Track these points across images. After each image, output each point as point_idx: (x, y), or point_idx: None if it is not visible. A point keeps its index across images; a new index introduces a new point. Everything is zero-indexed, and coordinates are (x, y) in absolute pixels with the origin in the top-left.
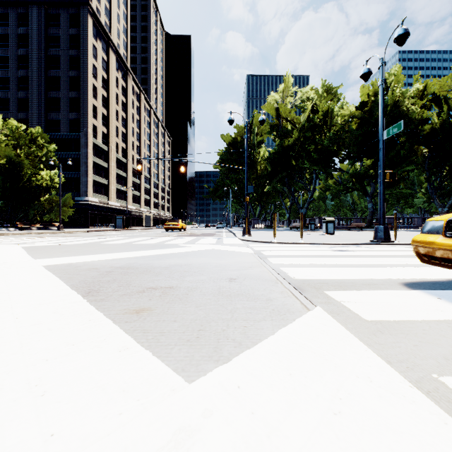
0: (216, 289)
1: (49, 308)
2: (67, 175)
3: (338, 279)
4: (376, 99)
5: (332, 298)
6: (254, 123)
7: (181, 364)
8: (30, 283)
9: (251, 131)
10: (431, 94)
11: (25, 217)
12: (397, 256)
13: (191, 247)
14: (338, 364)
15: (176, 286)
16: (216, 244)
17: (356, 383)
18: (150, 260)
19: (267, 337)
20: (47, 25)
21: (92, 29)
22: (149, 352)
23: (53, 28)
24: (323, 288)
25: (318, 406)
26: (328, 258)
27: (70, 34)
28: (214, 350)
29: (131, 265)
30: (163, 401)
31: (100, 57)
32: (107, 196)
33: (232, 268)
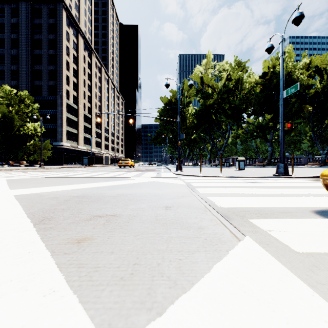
0: (154, 217)
1: None
2: (47, 126)
3: (257, 207)
4: (274, 71)
5: (257, 226)
6: (184, 88)
7: (108, 315)
8: None
9: (182, 94)
10: (314, 66)
11: (16, 157)
12: (298, 187)
13: (136, 180)
14: (289, 318)
15: (120, 214)
16: (156, 177)
17: None
18: (103, 190)
19: (202, 273)
20: (33, 16)
21: (66, 19)
22: (75, 298)
23: (37, 19)
24: (246, 216)
25: None
26: (244, 189)
27: (49, 23)
28: (147, 293)
29: (86, 194)
30: None
31: (72, 40)
32: (77, 142)
33: (167, 197)
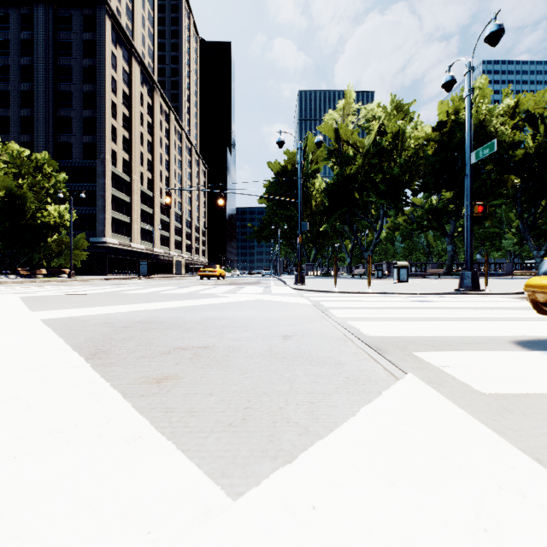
0: (266, 350)
1: (37, 375)
2: (80, 211)
3: (427, 336)
4: (457, 118)
5: (426, 361)
6: (308, 148)
7: (219, 464)
8: (18, 342)
9: (305, 157)
10: (524, 112)
11: (29, 262)
12: (494, 308)
13: (231, 297)
14: (463, 464)
15: (213, 345)
16: (263, 293)
17: (502, 501)
18: (180, 313)
19: (345, 418)
20: (56, 28)
21: (111, 33)
22: (171, 444)
23: (63, 32)
24: (409, 348)
25: (452, 546)
26: (407, 310)
27: (84, 40)
28: (269, 440)
29: (155, 318)
30: (190, 536)
31: (121, 68)
32: (129, 237)
33: (285, 323)
